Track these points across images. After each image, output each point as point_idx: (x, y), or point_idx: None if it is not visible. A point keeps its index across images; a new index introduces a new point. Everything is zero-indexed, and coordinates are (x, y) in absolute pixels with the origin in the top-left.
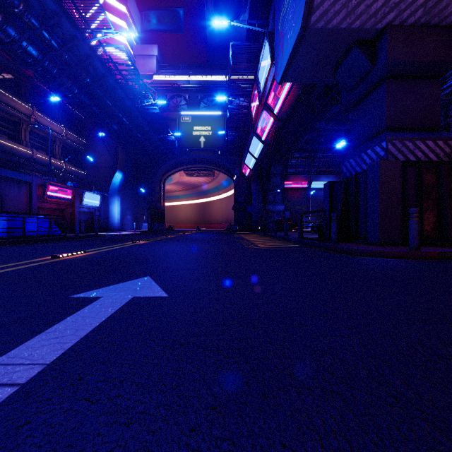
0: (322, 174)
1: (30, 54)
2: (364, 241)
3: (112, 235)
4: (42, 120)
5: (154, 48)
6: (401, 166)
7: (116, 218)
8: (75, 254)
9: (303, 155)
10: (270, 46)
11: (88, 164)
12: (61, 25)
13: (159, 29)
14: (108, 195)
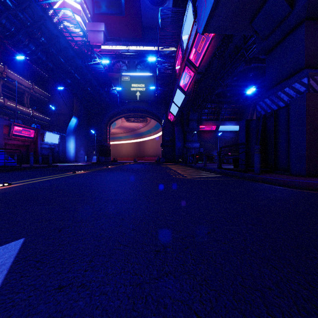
0: (227, 120)
1: None
2: (286, 172)
3: (65, 166)
4: (12, 76)
5: (102, 25)
6: None
7: (72, 153)
8: None
9: (213, 105)
10: (193, 6)
11: (51, 112)
12: None
13: (106, 12)
14: (65, 135)
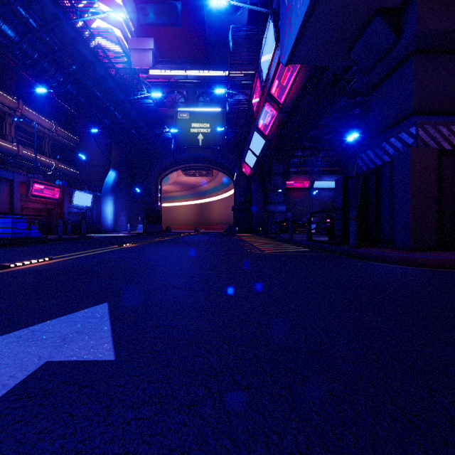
0: (325, 174)
1: (5, 34)
2: (389, 245)
3: (102, 237)
4: (29, 114)
5: (150, 41)
6: (437, 154)
7: (109, 219)
8: (35, 262)
9: (305, 153)
10: (275, 26)
11: (80, 163)
12: (40, 1)
13: (156, 23)
14: (101, 195)
